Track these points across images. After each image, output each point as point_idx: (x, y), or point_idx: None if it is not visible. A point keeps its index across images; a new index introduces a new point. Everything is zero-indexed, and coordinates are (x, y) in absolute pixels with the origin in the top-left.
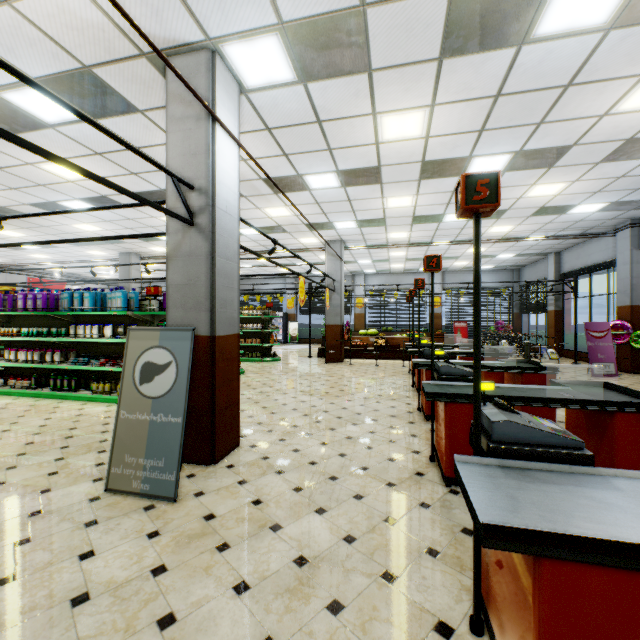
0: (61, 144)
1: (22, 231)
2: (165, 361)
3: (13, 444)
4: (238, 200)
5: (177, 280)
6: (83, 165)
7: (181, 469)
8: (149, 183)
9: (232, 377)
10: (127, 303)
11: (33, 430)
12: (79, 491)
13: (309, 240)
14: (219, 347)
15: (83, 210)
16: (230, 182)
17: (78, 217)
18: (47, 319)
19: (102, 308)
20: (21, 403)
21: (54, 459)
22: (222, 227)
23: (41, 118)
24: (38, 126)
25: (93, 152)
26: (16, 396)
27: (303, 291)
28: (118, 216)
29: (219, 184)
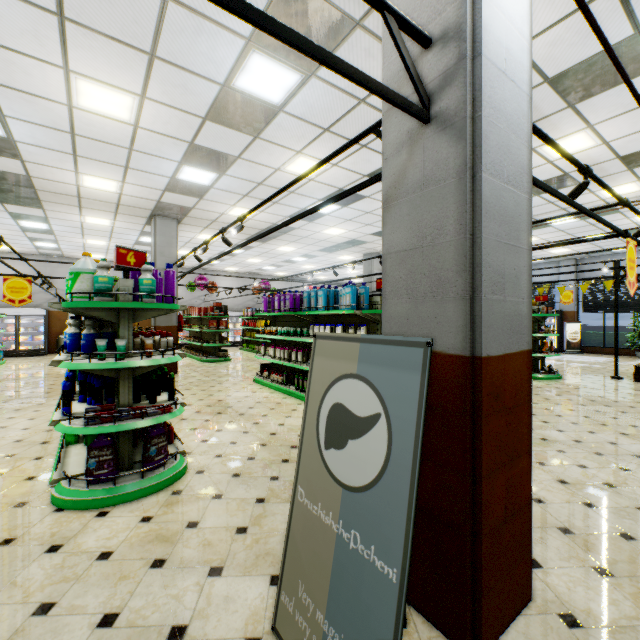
0: (293, 132)
1: (292, 245)
2: (366, 410)
3: (239, 454)
4: (527, 53)
5: (398, 242)
6: (316, 153)
7: (404, 629)
8: (380, 155)
9: (515, 448)
10: (357, 300)
11: (263, 438)
12: (245, 600)
13: (619, 190)
14: (487, 382)
15: (294, 181)
16: (511, 8)
17: (325, 221)
18: (296, 319)
19: (335, 307)
20: (272, 398)
21: (255, 498)
22: (494, 106)
23: (270, 101)
24: (270, 115)
25: (321, 130)
26: (273, 389)
27: (632, 266)
28: (356, 212)
29: (487, 5)
